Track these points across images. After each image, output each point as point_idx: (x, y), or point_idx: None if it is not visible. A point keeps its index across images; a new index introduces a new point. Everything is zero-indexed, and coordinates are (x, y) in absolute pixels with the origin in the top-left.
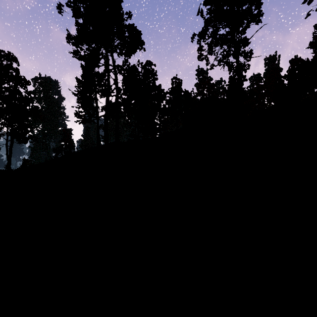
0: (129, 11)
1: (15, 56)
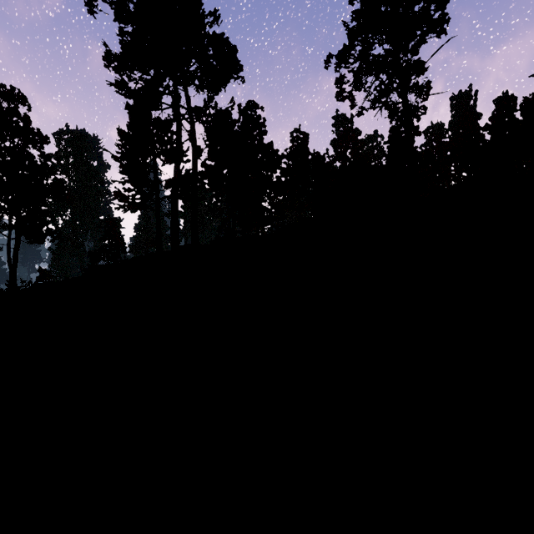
0: (214, 8)
1: (22, 94)
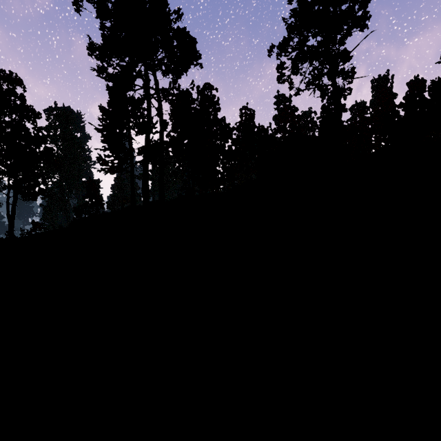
0: (178, 7)
1: (19, 78)
